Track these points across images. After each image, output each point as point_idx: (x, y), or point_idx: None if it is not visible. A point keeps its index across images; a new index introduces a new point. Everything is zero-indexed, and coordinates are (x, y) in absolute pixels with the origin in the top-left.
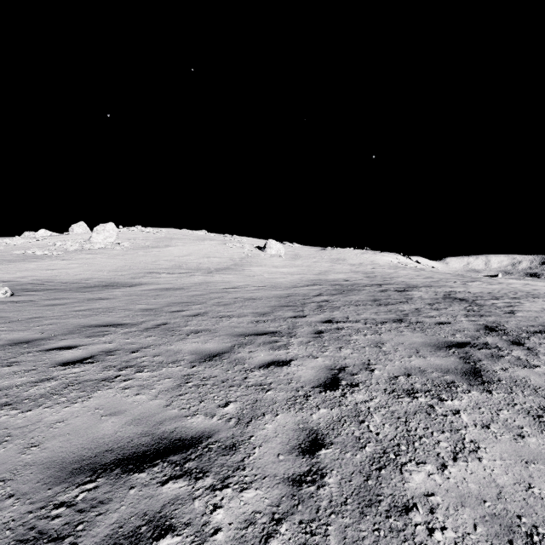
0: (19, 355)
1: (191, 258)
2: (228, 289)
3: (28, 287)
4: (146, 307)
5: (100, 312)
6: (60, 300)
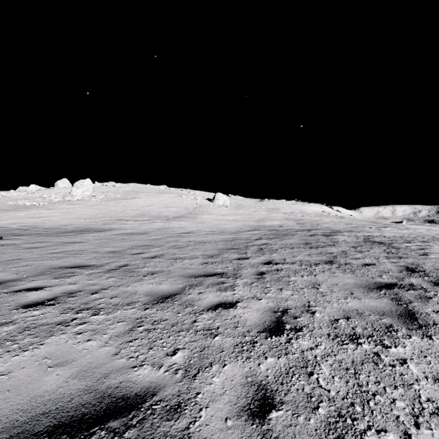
0: None
1: (153, 208)
2: (183, 234)
3: (16, 232)
4: (111, 250)
5: (72, 255)
6: (40, 243)
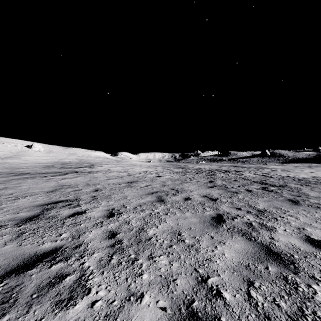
0: None
1: None
2: (20, 164)
3: None
4: None
5: None
6: None
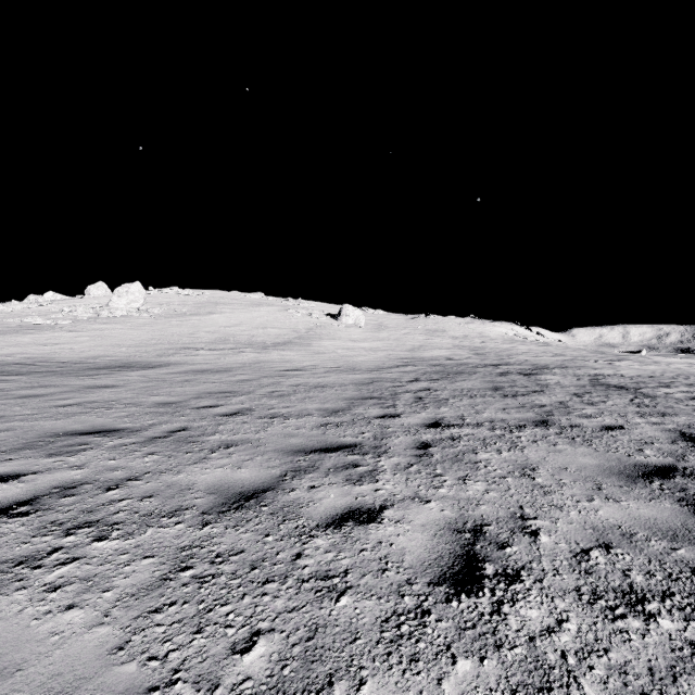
0: None
1: (241, 329)
2: (288, 372)
3: (11, 369)
4: (164, 400)
5: (93, 409)
6: (46, 388)
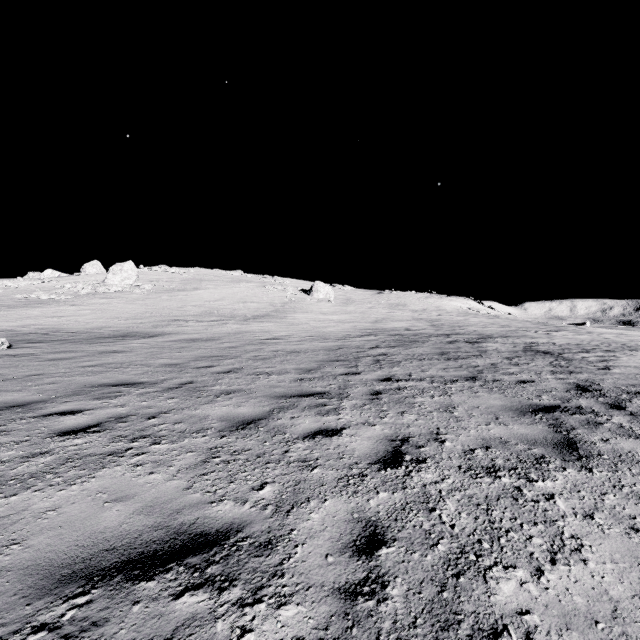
0: (9, 422)
1: (224, 303)
2: (267, 341)
3: (30, 337)
4: (168, 362)
5: (114, 369)
6: (67, 353)
